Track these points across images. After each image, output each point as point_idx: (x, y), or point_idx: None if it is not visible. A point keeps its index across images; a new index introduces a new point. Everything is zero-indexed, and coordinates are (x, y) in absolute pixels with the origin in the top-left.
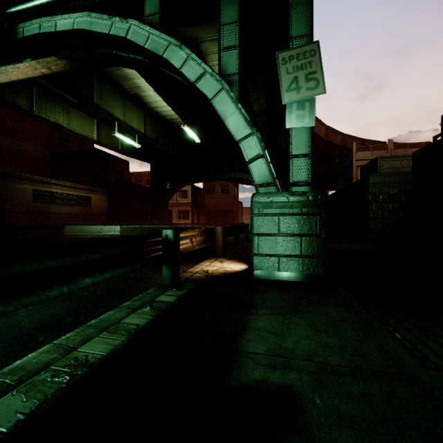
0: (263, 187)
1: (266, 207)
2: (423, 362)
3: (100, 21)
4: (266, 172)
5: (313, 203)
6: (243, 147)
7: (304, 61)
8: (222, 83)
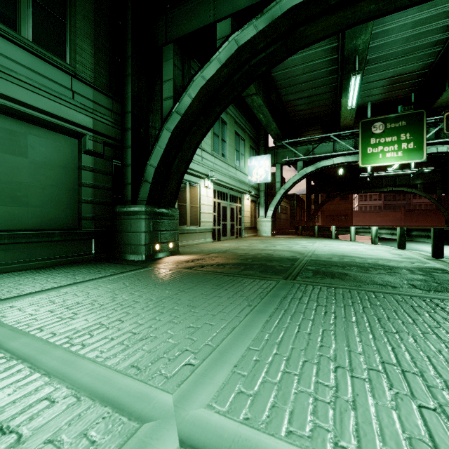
0: None
1: None
2: None
3: None
4: None
5: None
6: None
7: None
8: None
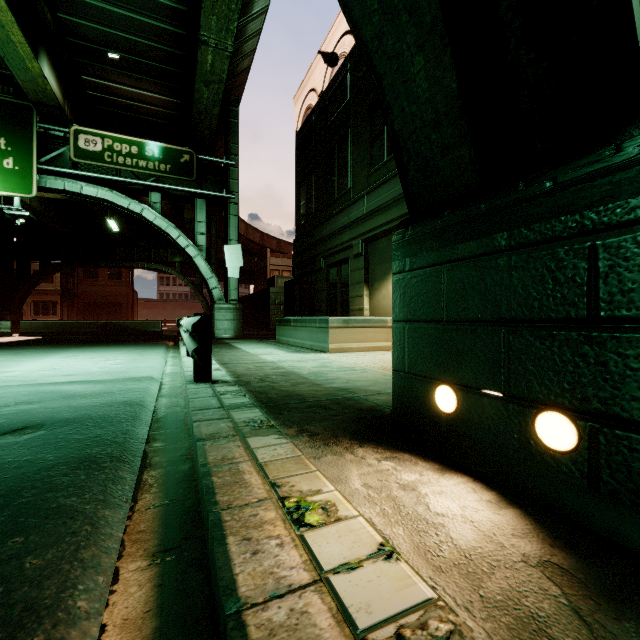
0: (218, 300)
1: (221, 309)
2: (259, 340)
3: (121, 198)
4: (219, 294)
5: (239, 308)
6: (209, 282)
7: (235, 251)
8: (199, 251)
